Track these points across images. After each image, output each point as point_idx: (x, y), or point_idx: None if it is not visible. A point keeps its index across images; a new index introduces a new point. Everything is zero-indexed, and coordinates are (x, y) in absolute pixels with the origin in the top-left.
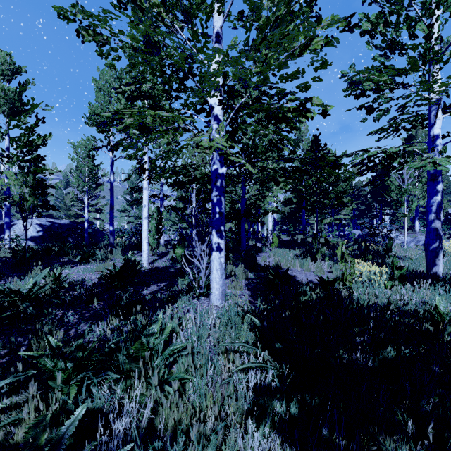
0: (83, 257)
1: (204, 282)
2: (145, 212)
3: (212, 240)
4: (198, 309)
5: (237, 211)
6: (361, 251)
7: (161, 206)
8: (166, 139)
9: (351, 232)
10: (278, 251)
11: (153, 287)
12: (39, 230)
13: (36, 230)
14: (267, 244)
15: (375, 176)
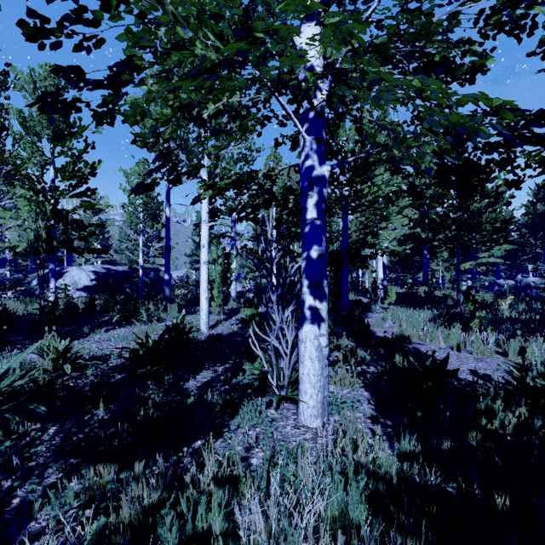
0: (125, 316)
1: (288, 377)
2: (204, 254)
3: (302, 303)
4: (272, 490)
5: (337, 253)
6: (540, 315)
7: (232, 248)
8: (213, 104)
9: (504, 283)
10: (397, 311)
11: (205, 373)
12: (93, 278)
13: (89, 279)
14: (374, 298)
15: (536, 201)
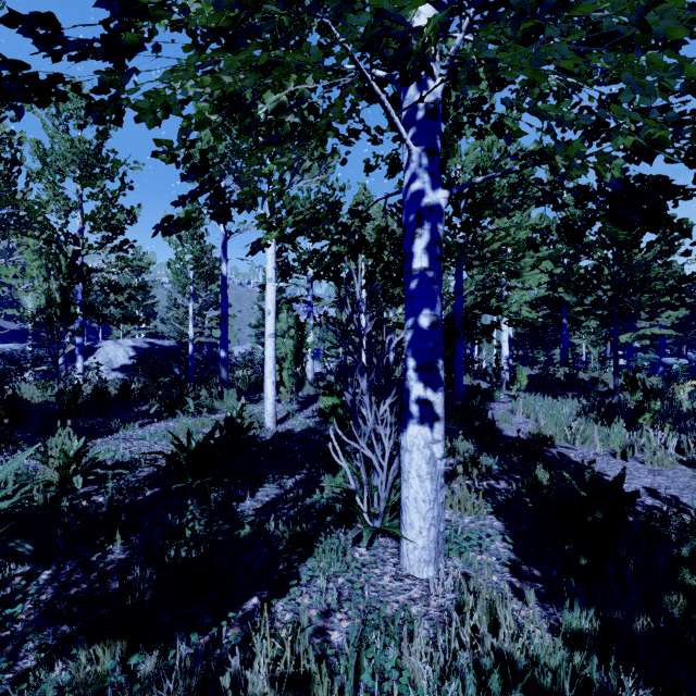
0: (167, 406)
1: (385, 500)
2: (269, 324)
3: (407, 393)
4: None
5: (448, 321)
6: None
7: (308, 317)
8: (273, 94)
9: (675, 363)
10: (530, 400)
11: (269, 488)
12: (132, 355)
13: (128, 356)
14: (497, 382)
15: None
